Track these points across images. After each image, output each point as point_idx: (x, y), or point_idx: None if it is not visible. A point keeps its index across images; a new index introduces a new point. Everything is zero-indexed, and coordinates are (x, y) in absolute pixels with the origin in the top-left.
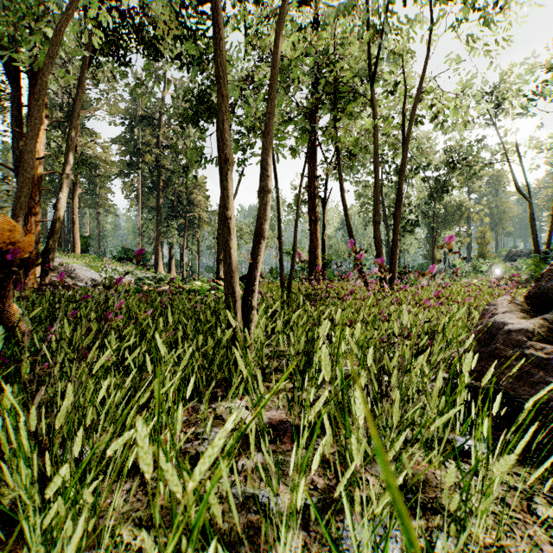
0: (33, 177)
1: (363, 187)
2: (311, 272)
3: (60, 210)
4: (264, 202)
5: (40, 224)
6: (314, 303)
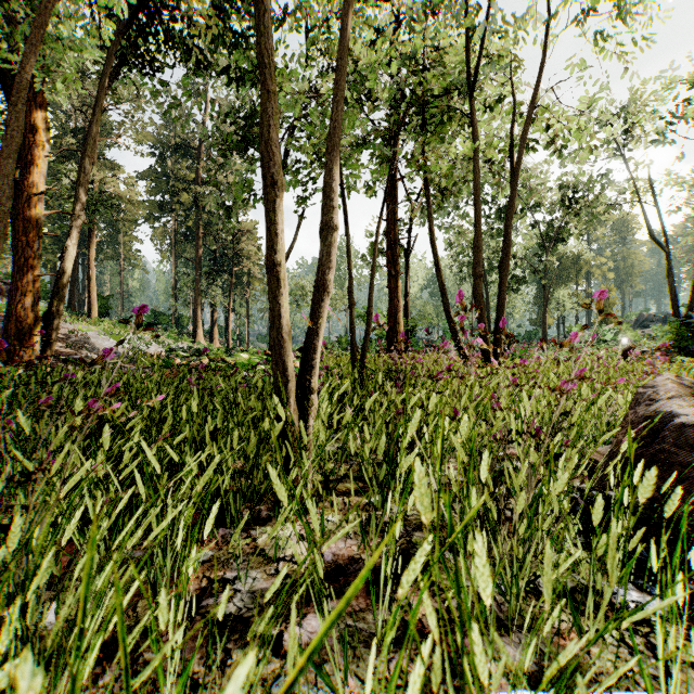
0: (30, 218)
1: (456, 233)
2: (390, 341)
3: (66, 261)
4: (328, 243)
5: (40, 279)
6: (397, 383)
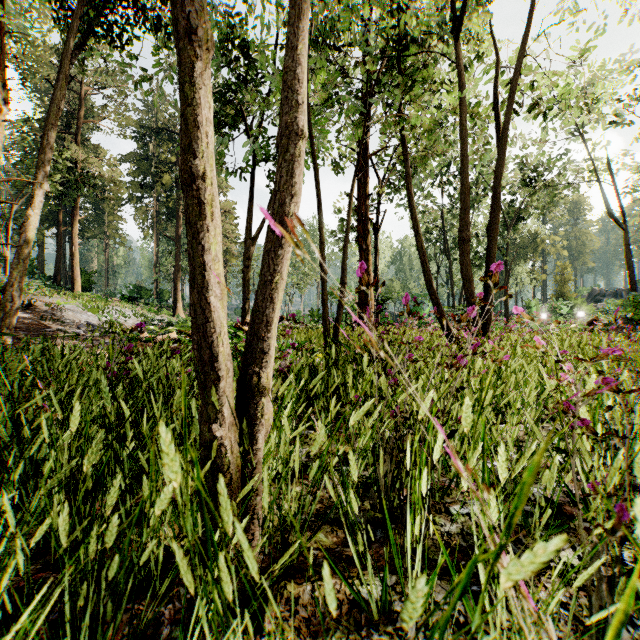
0: None
1: (421, 212)
2: (361, 315)
3: (29, 231)
4: (290, 157)
5: None
6: (389, 370)
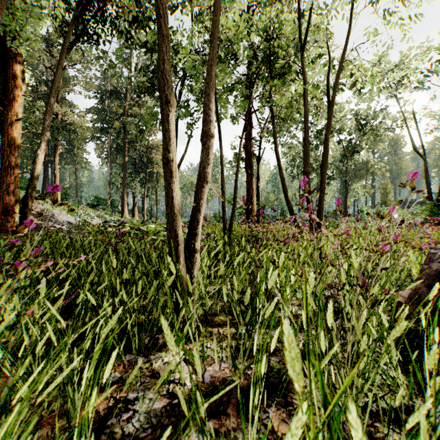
0: (12, 135)
1: (289, 147)
2: (248, 216)
3: (37, 164)
4: (207, 147)
5: (19, 175)
6: (255, 245)
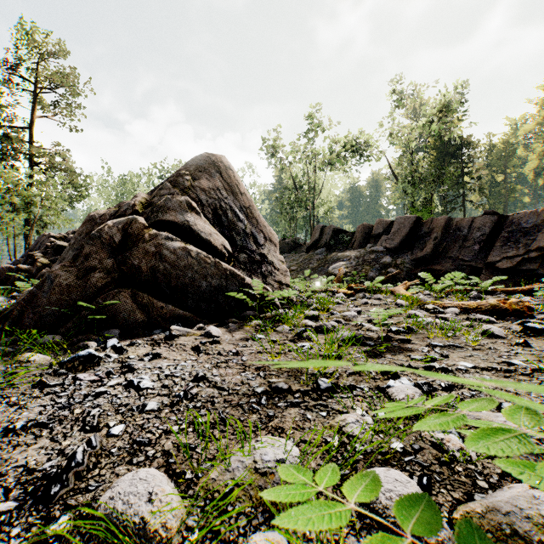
0: None
1: None
2: None
3: None
4: None
5: None
6: None
